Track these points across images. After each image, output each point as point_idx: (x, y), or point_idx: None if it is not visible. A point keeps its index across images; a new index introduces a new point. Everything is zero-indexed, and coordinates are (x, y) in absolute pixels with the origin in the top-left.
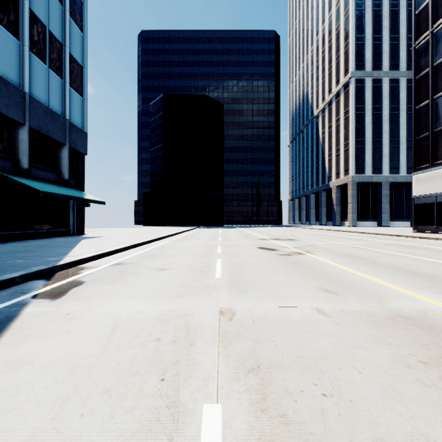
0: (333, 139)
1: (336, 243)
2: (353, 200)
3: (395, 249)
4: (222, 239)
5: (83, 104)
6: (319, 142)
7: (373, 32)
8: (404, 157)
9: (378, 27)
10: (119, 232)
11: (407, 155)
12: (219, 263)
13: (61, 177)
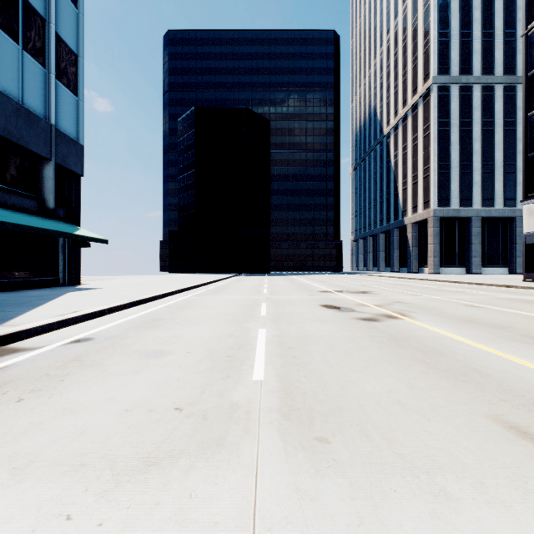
0: (409, 164)
1: (433, 298)
2: (435, 240)
3: (532, 309)
4: (268, 292)
5: (79, 107)
6: (390, 168)
7: (460, 27)
8: (500, 186)
9: (467, 20)
10: (131, 281)
11: (504, 183)
12: (261, 338)
13: (44, 204)
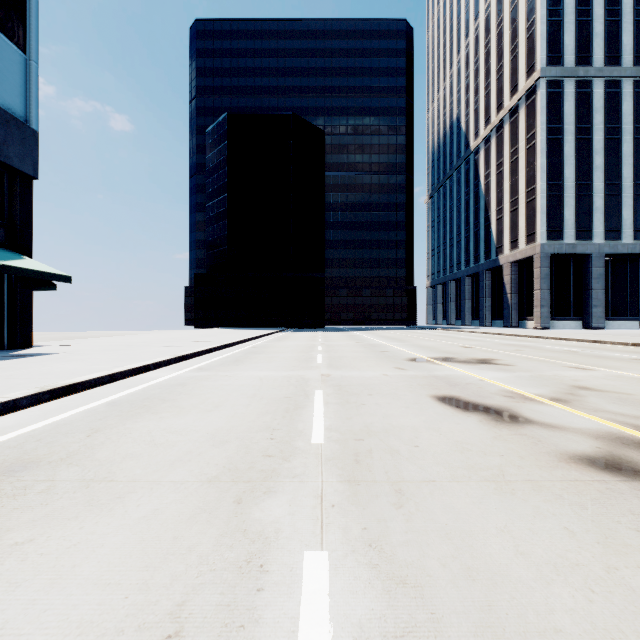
0: (506, 185)
1: (627, 376)
2: (543, 285)
3: None
4: (325, 362)
5: (29, 70)
6: (480, 192)
7: (577, 2)
8: (629, 212)
9: None
10: (123, 340)
11: (634, 209)
12: None
13: None
